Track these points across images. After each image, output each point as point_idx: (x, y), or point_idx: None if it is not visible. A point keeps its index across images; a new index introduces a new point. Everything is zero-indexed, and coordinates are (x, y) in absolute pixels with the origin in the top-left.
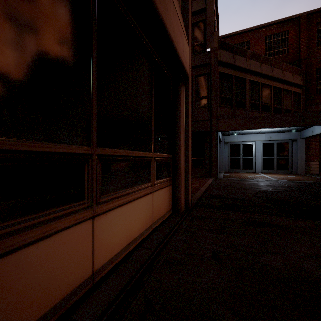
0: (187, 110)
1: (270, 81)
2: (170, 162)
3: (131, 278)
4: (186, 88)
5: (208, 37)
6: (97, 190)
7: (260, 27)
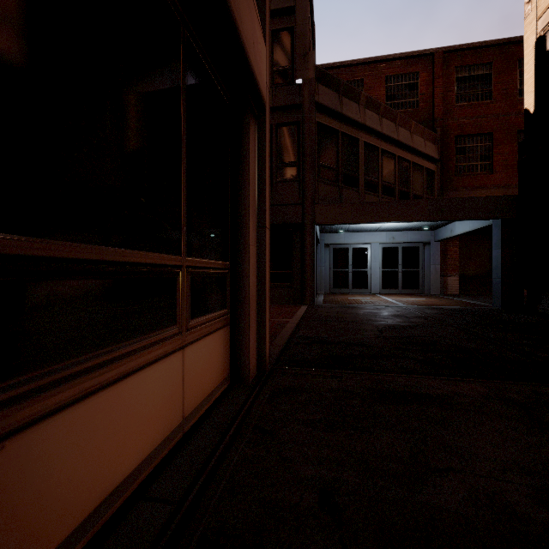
0: (262, 171)
1: (393, 147)
2: (227, 277)
3: None
4: (261, 127)
5: (299, 59)
6: None
7: (378, 61)
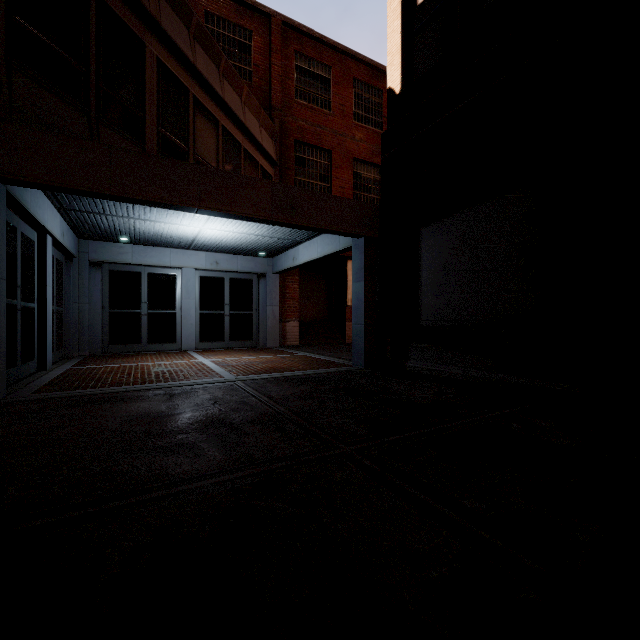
0: None
1: (215, 105)
2: None
3: None
4: None
5: None
6: None
7: None
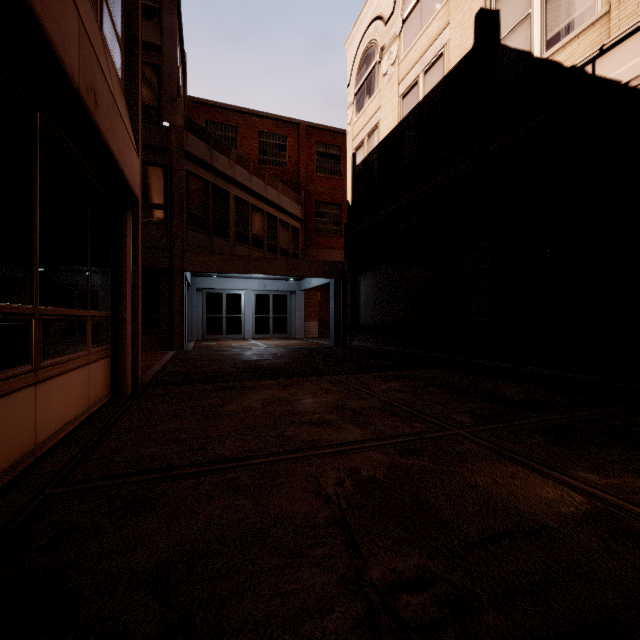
0: (136, 247)
1: (262, 203)
2: (110, 323)
3: (84, 445)
4: (135, 215)
5: (166, 102)
6: (39, 354)
7: (252, 114)
